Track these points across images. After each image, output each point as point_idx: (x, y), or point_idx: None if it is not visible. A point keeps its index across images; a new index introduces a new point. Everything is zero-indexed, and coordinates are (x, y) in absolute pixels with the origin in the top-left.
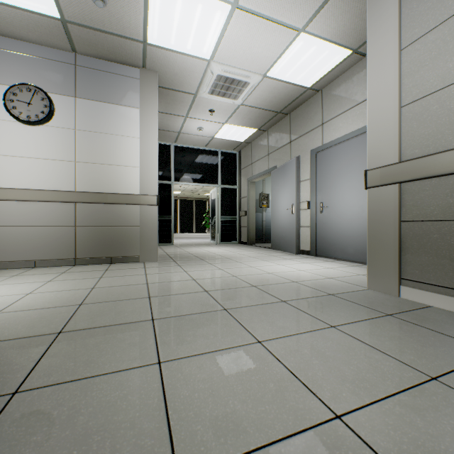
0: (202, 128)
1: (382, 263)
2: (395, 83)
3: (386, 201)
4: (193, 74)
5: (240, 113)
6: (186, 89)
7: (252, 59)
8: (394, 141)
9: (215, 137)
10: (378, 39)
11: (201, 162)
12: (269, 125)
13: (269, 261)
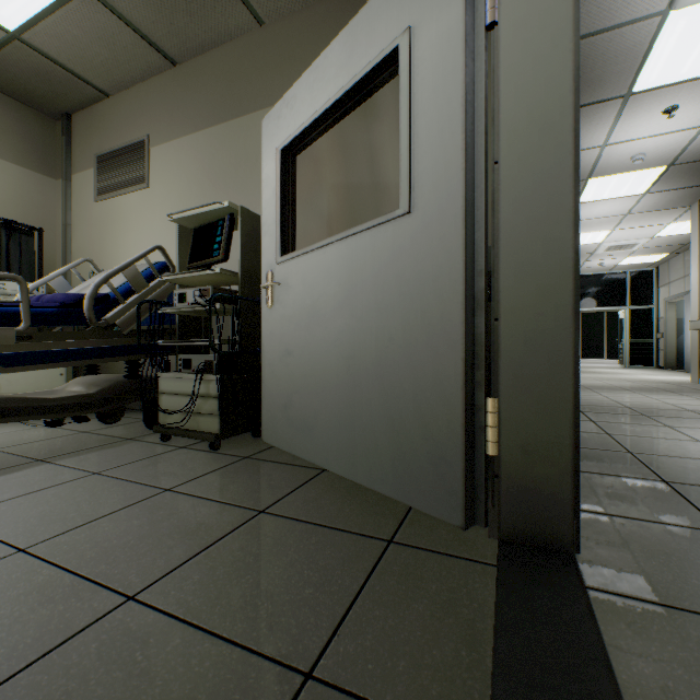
0: (602, 263)
1: (694, 368)
2: (697, 282)
3: (695, 338)
4: (588, 248)
5: (640, 251)
6: (583, 253)
7: (636, 236)
8: (696, 309)
9: (618, 264)
10: (693, 256)
11: (603, 287)
12: (682, 250)
13: (655, 376)
